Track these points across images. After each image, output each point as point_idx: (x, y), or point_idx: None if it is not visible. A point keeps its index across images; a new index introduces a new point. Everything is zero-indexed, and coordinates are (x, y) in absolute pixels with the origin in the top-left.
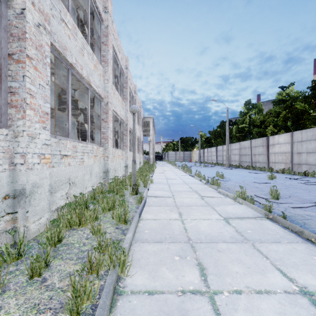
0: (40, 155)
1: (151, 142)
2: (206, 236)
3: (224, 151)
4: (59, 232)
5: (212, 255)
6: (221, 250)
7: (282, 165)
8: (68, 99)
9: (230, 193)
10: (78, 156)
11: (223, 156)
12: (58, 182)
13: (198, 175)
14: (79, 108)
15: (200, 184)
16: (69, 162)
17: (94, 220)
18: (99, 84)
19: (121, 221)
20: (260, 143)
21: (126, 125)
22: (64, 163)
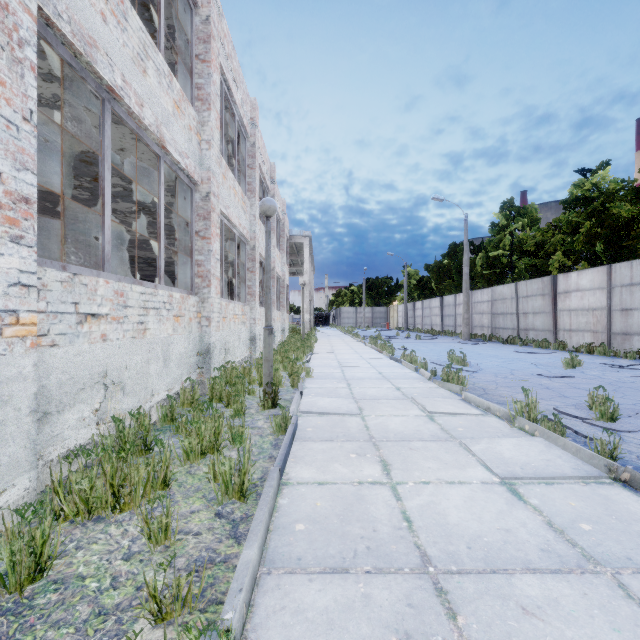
0: (2, 315)
1: (307, 287)
2: (471, 545)
3: (459, 306)
4: (42, 543)
5: (509, 632)
6: (532, 605)
7: (587, 335)
8: (103, 176)
9: (493, 402)
10: (130, 316)
11: (456, 317)
12: (68, 384)
13: (409, 357)
14: (148, 210)
15: (417, 379)
16: (105, 331)
17: (160, 487)
18: (187, 149)
19: (232, 492)
20: (538, 290)
21: (253, 249)
22: (89, 335)
